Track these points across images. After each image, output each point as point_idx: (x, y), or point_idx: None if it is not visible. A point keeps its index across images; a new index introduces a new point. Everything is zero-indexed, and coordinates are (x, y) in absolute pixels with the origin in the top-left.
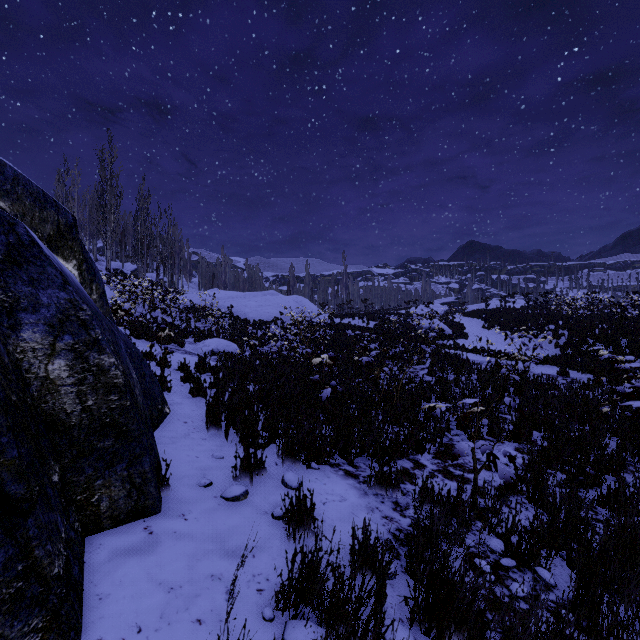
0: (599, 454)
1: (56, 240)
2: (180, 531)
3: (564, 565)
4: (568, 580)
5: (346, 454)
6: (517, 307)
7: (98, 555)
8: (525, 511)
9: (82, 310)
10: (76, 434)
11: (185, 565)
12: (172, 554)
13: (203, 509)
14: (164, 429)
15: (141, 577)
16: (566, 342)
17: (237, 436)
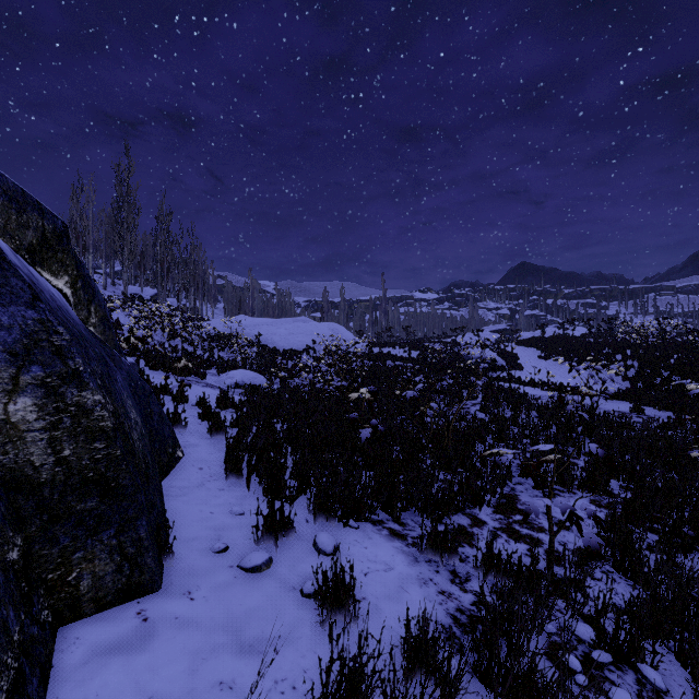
0: (696, 510)
1: (41, 251)
2: (183, 616)
3: (673, 660)
4: (682, 682)
5: (391, 508)
6: (577, 335)
7: (72, 655)
8: (613, 583)
9: (57, 333)
10: (47, 494)
11: (186, 668)
12: (170, 651)
13: (215, 584)
14: (174, 477)
15: (125, 688)
16: (636, 374)
17: (261, 485)
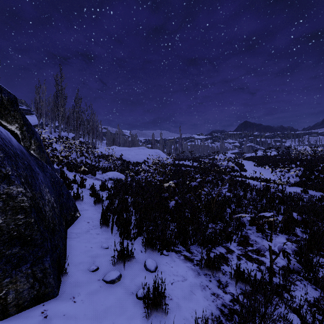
0: None
1: (0, 110)
2: (68, 314)
3: None
4: None
5: (185, 244)
6: (272, 155)
7: None
8: (304, 287)
9: None
10: None
11: None
12: None
13: (88, 291)
14: (74, 227)
15: None
16: (302, 174)
17: (118, 231)
